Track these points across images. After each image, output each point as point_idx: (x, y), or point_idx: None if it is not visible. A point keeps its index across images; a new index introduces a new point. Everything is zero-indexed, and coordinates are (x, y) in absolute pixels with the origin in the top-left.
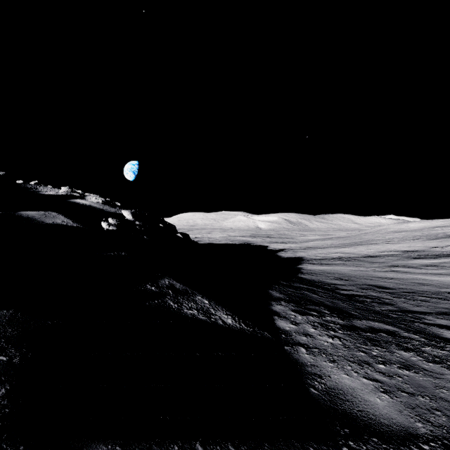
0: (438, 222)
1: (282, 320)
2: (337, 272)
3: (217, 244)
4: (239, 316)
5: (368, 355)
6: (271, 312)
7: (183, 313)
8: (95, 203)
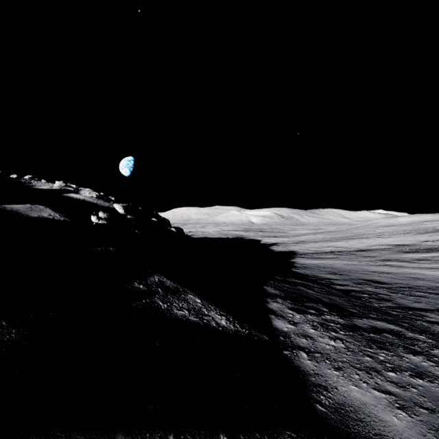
0: (427, 217)
1: (279, 320)
2: (331, 266)
3: (211, 238)
4: (234, 316)
5: (375, 360)
6: (267, 310)
7: (172, 315)
8: (89, 197)
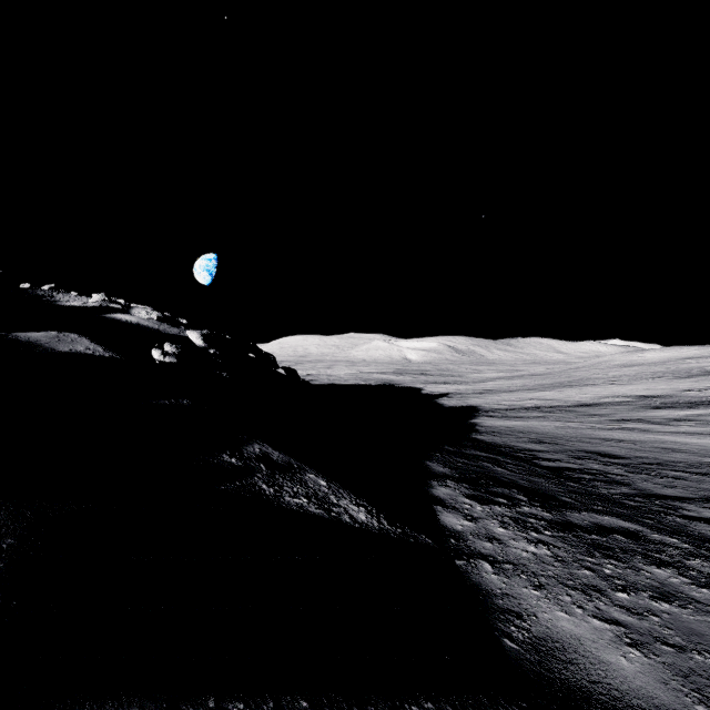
0: (691, 351)
1: (449, 514)
2: (534, 430)
3: (342, 385)
4: (378, 508)
5: (598, 575)
6: (431, 499)
7: (283, 504)
8: (147, 320)
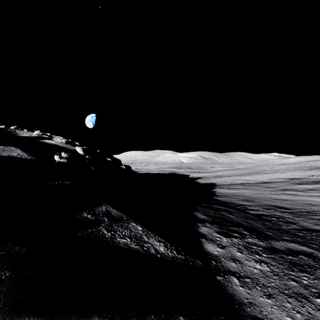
0: (310, 157)
1: (209, 244)
2: (243, 195)
3: (152, 173)
4: (171, 242)
5: (300, 285)
6: (199, 234)
7: (115, 243)
8: (60, 143)
